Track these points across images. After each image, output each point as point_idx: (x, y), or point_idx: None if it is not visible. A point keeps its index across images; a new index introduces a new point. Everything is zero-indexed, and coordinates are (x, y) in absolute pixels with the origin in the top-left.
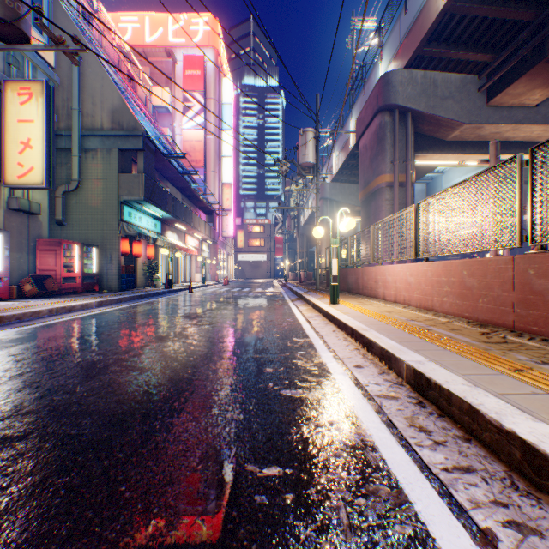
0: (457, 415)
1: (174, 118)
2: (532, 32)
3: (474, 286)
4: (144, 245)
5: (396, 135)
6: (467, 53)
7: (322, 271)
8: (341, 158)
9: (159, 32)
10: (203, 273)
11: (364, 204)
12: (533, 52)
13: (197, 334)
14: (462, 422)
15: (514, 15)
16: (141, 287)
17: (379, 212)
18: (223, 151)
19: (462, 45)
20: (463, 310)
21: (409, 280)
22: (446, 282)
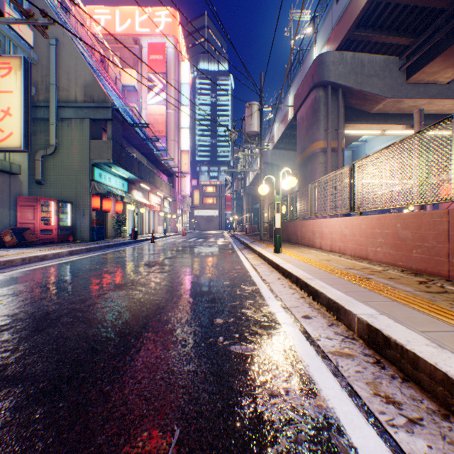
0: (427, 383)
1: (140, 95)
2: (446, 18)
3: (408, 237)
4: (113, 202)
5: (329, 107)
6: (390, 37)
7: (264, 224)
8: (281, 129)
9: (128, 23)
10: (164, 225)
11: (301, 167)
12: (447, 36)
13: (153, 281)
14: (435, 392)
15: (431, 2)
16: (111, 238)
17: (314, 173)
18: (182, 123)
19: (386, 30)
20: (397, 259)
21: (344, 231)
22: (380, 234)
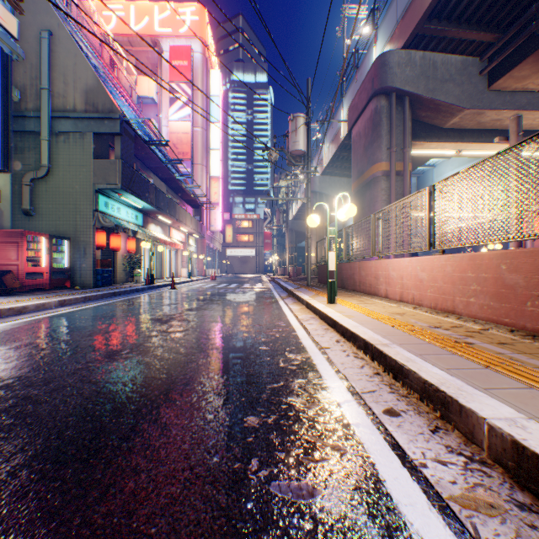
0: None
1: (160, 109)
2: None
3: (520, 284)
4: (124, 238)
5: (393, 120)
6: (469, 32)
7: (311, 266)
8: (332, 149)
9: (145, 21)
10: (189, 268)
11: (357, 195)
12: None
13: (162, 347)
14: None
15: None
16: (121, 283)
17: (375, 203)
18: (211, 144)
19: (465, 22)
20: (501, 314)
21: (420, 275)
22: (474, 279)
